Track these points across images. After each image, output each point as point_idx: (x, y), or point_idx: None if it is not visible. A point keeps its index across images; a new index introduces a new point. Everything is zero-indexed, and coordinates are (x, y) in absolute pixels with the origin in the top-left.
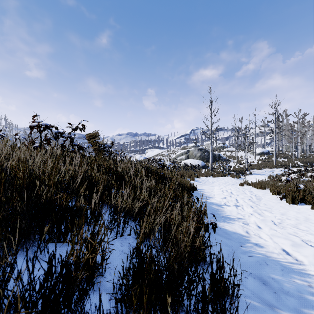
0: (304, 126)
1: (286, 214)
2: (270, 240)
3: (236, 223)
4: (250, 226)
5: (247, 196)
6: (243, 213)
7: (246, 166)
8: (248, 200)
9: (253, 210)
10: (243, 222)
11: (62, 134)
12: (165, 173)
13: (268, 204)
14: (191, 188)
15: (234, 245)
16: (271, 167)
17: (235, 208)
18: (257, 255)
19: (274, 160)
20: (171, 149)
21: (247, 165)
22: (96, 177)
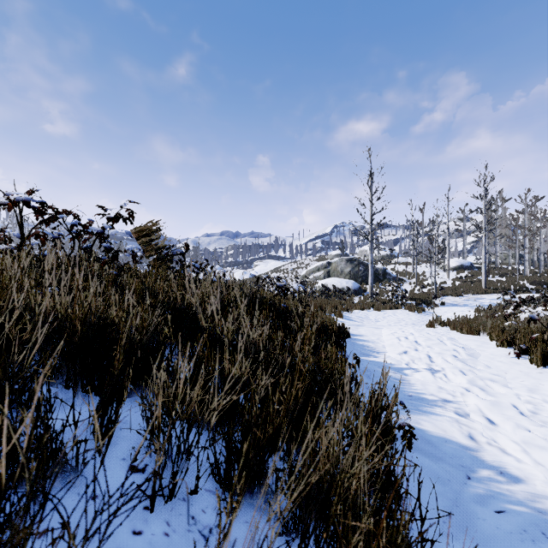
0: (537, 219)
1: (539, 391)
2: (528, 460)
3: (442, 415)
4: (473, 420)
5: (449, 350)
6: (450, 387)
7: (432, 290)
8: (452, 359)
9: (469, 380)
10: (455, 409)
11: (86, 228)
12: (288, 304)
13: (495, 366)
14: (340, 333)
15: (452, 475)
16: (477, 291)
17: (432, 376)
18: (515, 509)
19: (482, 279)
20: (299, 261)
21: (435, 289)
22: (121, 322)
